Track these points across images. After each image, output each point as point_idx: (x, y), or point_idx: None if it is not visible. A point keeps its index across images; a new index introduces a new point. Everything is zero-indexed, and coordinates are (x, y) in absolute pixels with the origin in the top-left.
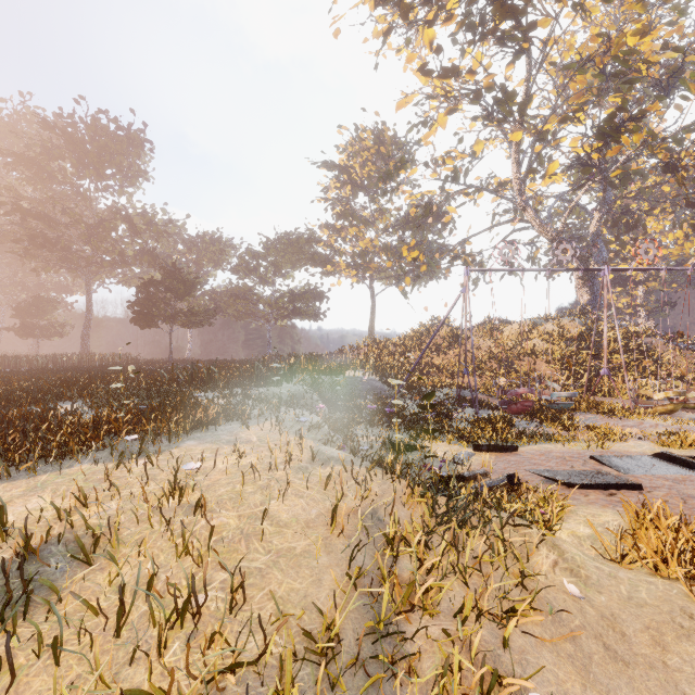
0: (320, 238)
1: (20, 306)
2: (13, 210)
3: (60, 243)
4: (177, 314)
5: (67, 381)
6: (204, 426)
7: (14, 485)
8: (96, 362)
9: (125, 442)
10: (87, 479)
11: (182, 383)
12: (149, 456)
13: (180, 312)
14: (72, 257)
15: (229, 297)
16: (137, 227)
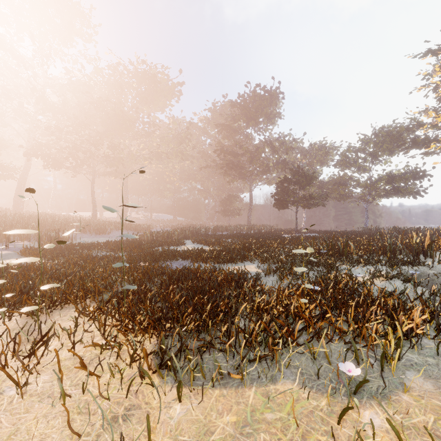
0: (422, 121)
1: (223, 201)
2: (220, 152)
3: (238, 165)
4: (301, 199)
5: (245, 244)
6: (413, 340)
7: (225, 400)
8: (255, 230)
9: (343, 376)
10: (304, 436)
11: (323, 254)
12: (398, 434)
13: (303, 197)
14: (243, 172)
15: (334, 184)
16: (275, 148)
